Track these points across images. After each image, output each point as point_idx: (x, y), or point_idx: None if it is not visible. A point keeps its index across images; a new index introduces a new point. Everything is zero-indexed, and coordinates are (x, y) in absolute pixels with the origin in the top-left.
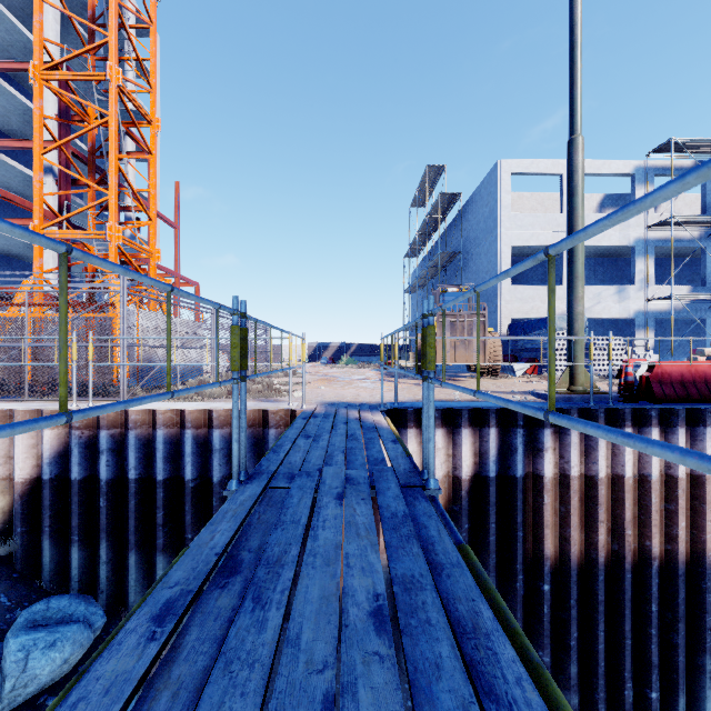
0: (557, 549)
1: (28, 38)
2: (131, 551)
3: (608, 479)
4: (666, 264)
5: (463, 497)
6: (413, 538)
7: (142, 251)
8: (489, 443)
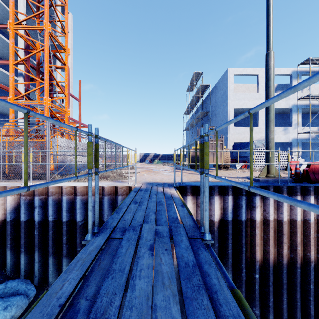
0: (262, 256)
1: None
2: (50, 256)
3: (288, 221)
4: (306, 117)
5: (215, 230)
6: (202, 288)
7: (61, 110)
8: (228, 203)
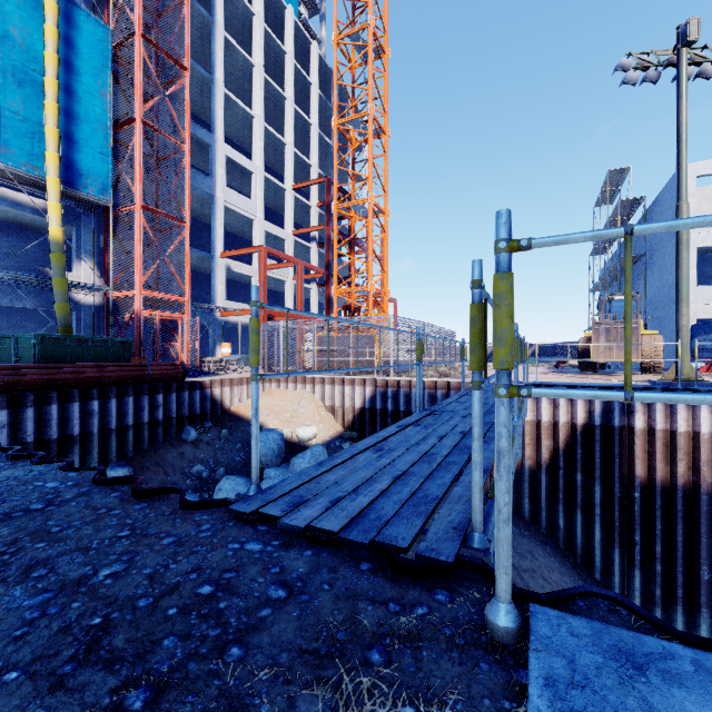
0: (646, 474)
1: (305, 161)
2: None
3: (688, 434)
4: None
5: (577, 435)
6: None
7: (381, 293)
8: (595, 405)
